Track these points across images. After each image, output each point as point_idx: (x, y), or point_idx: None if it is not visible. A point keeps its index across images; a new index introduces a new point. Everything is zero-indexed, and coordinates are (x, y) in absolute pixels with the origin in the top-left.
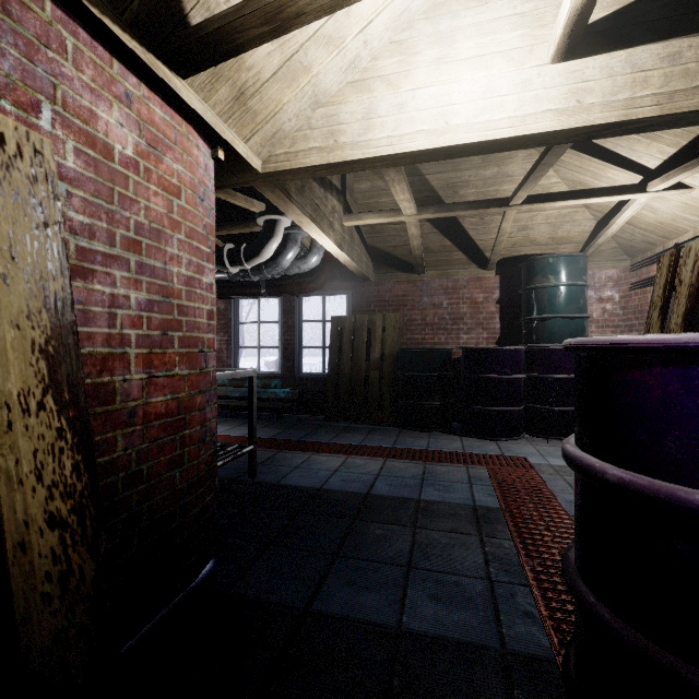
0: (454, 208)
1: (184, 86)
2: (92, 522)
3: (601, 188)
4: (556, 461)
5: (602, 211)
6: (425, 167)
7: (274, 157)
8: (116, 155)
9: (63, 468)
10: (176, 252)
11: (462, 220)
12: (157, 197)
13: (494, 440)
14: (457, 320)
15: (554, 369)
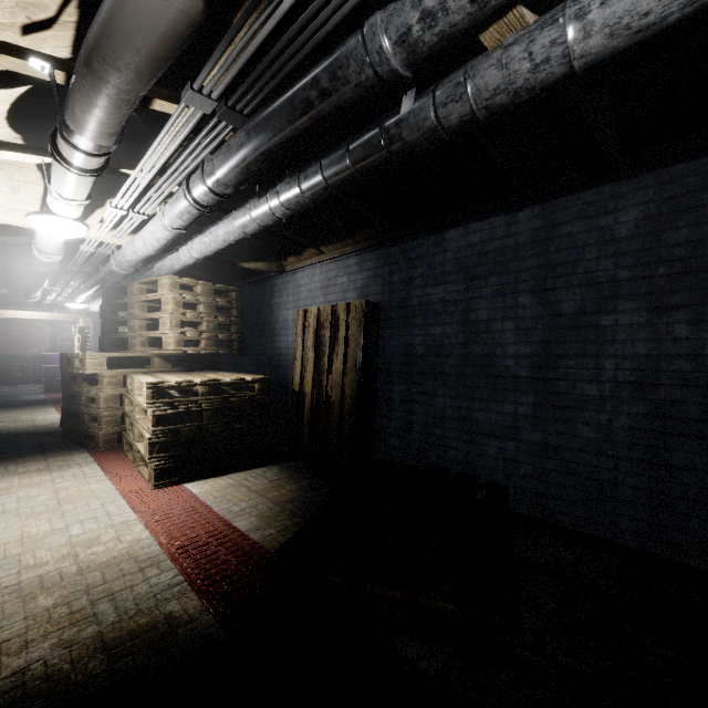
0: None
1: None
2: None
3: None
4: None
5: None
6: None
7: None
8: None
9: None
10: None
11: None
12: None
13: None
14: (29, 343)
15: None
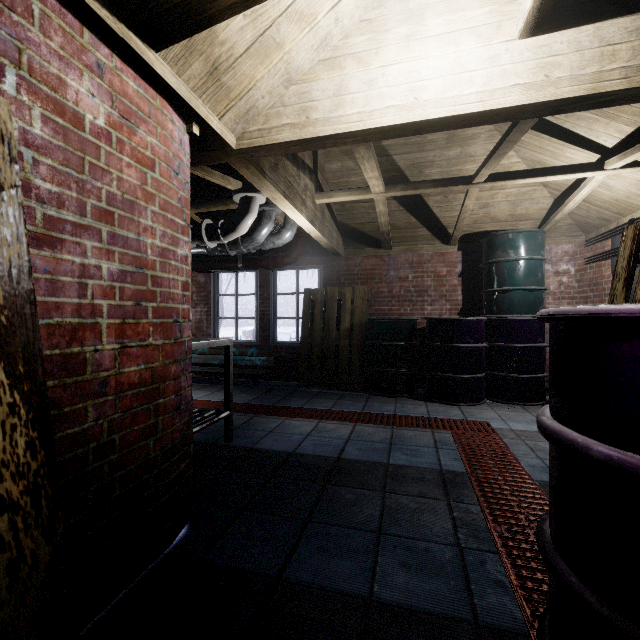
0: (420, 186)
1: (157, 59)
2: (48, 503)
3: (560, 166)
4: (517, 426)
5: (559, 189)
6: (392, 148)
7: (248, 134)
8: (87, 125)
9: (16, 446)
10: (150, 224)
11: (427, 198)
12: (130, 168)
13: (457, 405)
14: (421, 292)
15: (513, 338)
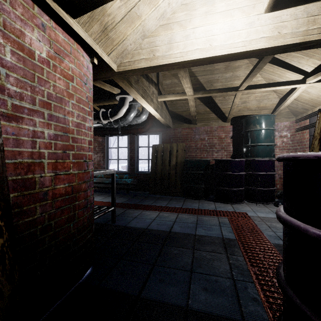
0: (211, 91)
1: (74, 23)
2: (10, 261)
3: (283, 81)
4: (261, 214)
5: (282, 93)
6: (197, 72)
7: (123, 64)
8: (36, 56)
9: None
10: (71, 110)
11: (215, 98)
12: (60, 80)
13: (230, 204)
14: (212, 146)
15: (259, 170)
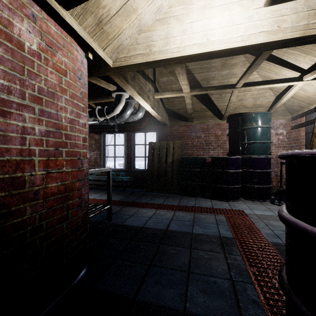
0: (208, 89)
1: (67, 15)
2: None
3: (280, 79)
4: (258, 212)
5: (278, 91)
6: (194, 70)
7: (119, 59)
8: (26, 48)
9: None
10: (64, 105)
11: (211, 96)
12: (52, 74)
13: (226, 201)
14: (208, 144)
15: (255, 167)
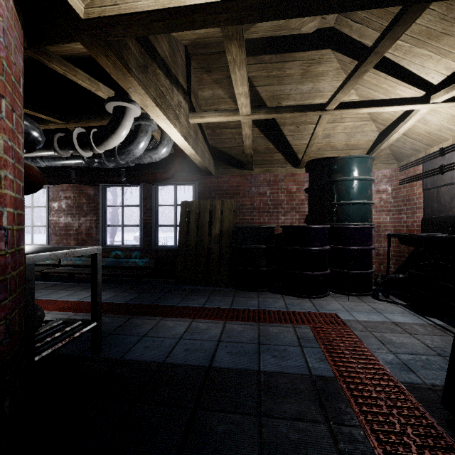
0: (281, 110)
1: None
2: None
3: (396, 98)
4: (360, 316)
5: (385, 124)
6: (256, 79)
7: (99, 0)
8: None
9: None
10: None
11: (283, 127)
12: None
13: (308, 298)
14: (277, 205)
15: (350, 242)
